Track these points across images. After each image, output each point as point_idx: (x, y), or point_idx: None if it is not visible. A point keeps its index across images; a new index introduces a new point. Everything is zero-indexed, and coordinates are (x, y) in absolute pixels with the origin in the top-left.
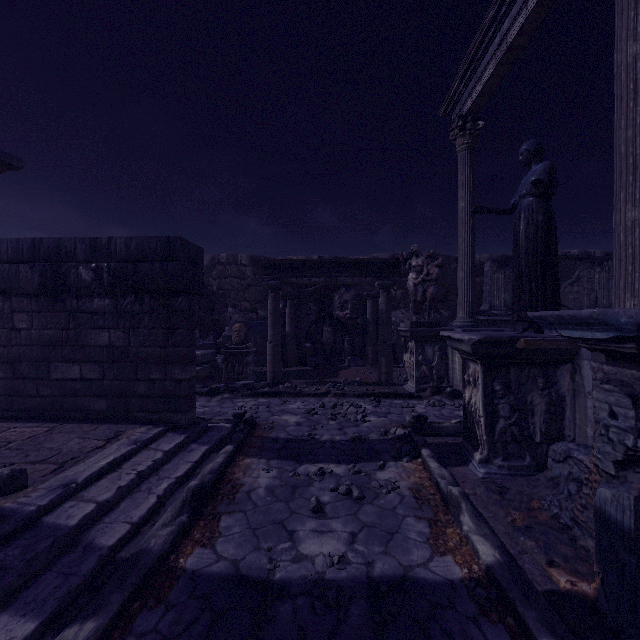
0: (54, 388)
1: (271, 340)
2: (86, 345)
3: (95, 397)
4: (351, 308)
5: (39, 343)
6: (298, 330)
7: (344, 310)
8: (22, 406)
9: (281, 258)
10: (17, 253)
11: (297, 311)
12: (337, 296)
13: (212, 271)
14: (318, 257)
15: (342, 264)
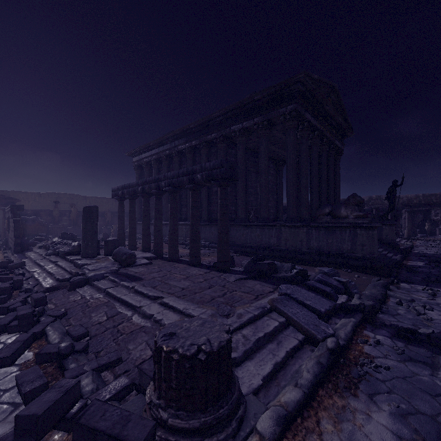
0: None
1: (407, 226)
2: None
3: None
4: (440, 216)
5: None
6: (413, 224)
7: (437, 217)
8: None
9: (402, 196)
10: (368, 211)
11: (412, 217)
12: (433, 211)
13: (369, 202)
14: (422, 194)
15: (435, 204)
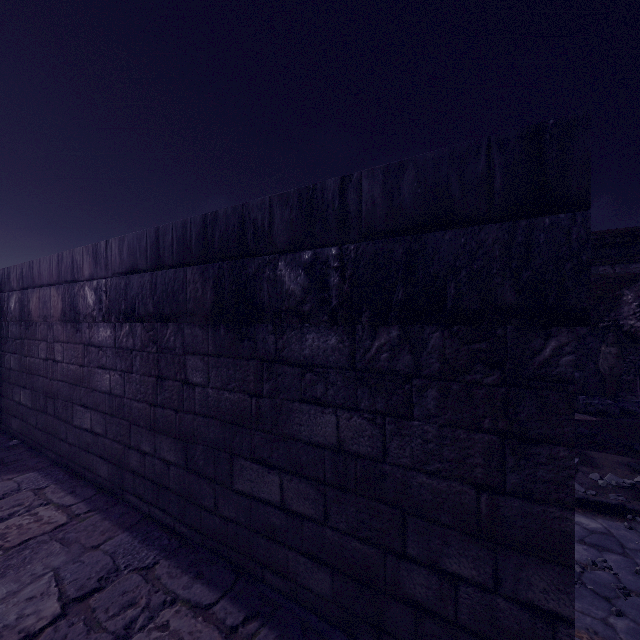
0: (238, 508)
1: None
2: (290, 436)
3: (307, 558)
4: None
5: (217, 414)
6: None
7: None
8: (196, 522)
9: None
10: (183, 247)
11: None
12: (631, 294)
13: None
14: None
15: None
